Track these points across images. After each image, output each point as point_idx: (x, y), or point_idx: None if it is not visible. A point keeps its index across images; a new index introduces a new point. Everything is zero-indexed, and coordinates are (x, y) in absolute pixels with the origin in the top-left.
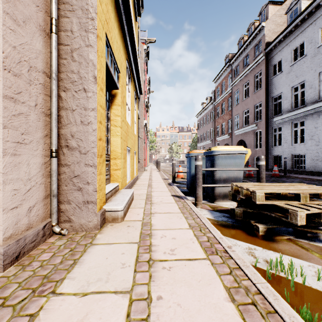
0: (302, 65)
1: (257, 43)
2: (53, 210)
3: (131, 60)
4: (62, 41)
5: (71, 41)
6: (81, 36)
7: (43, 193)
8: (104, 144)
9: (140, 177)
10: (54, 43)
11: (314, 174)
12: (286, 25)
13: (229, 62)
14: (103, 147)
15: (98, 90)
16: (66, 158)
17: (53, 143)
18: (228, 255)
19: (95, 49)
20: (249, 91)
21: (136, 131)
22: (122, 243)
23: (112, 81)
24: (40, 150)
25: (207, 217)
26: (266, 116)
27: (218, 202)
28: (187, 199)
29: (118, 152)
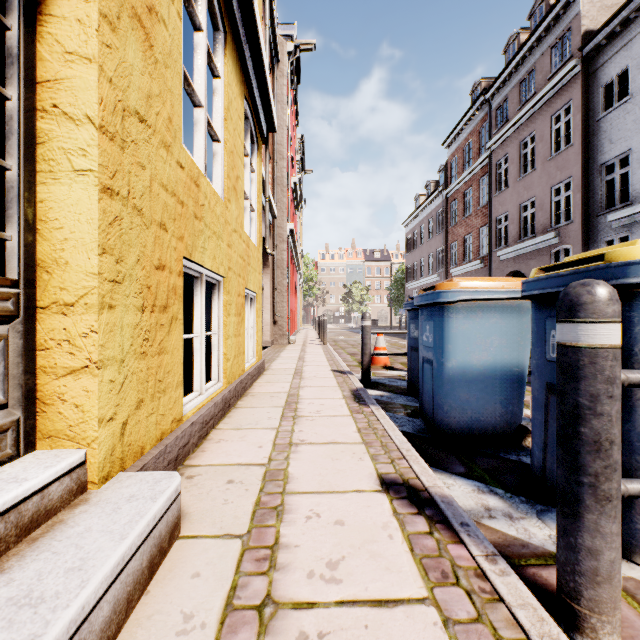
0: None
1: (560, 37)
2: None
3: None
4: None
5: None
6: None
7: None
8: None
9: (272, 364)
10: None
11: None
12: None
13: (483, 94)
14: None
15: None
16: None
17: None
18: None
19: None
20: (537, 155)
21: (257, 232)
22: None
23: None
24: None
25: None
26: (585, 211)
27: None
28: (494, 555)
29: (83, 268)
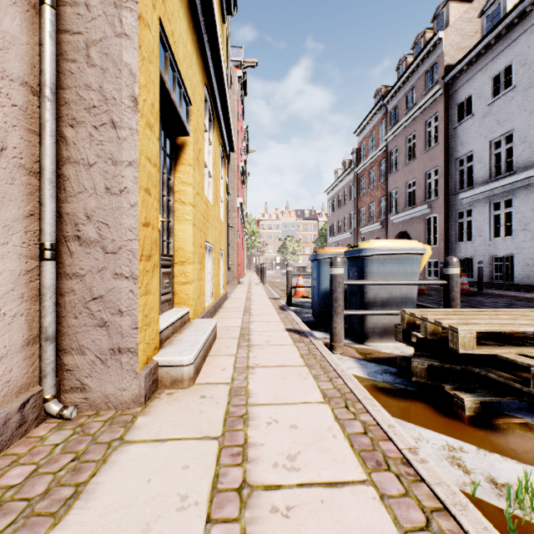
0: (508, 103)
1: (431, 66)
2: (45, 369)
3: (213, 86)
4: (68, 25)
5: (85, 24)
6: (107, 15)
7: (22, 335)
8: (156, 235)
9: (231, 295)
10: (48, 26)
11: (529, 289)
12: (479, 37)
13: (381, 100)
14: (154, 240)
15: (141, 125)
16: (76, 261)
17: (45, 231)
18: (414, 473)
19: (135, 42)
20: (417, 149)
21: (224, 214)
22: (186, 440)
23: (177, 119)
24: (14, 244)
25: (354, 374)
26: (446, 191)
27: (371, 343)
28: (316, 338)
29: (188, 250)
